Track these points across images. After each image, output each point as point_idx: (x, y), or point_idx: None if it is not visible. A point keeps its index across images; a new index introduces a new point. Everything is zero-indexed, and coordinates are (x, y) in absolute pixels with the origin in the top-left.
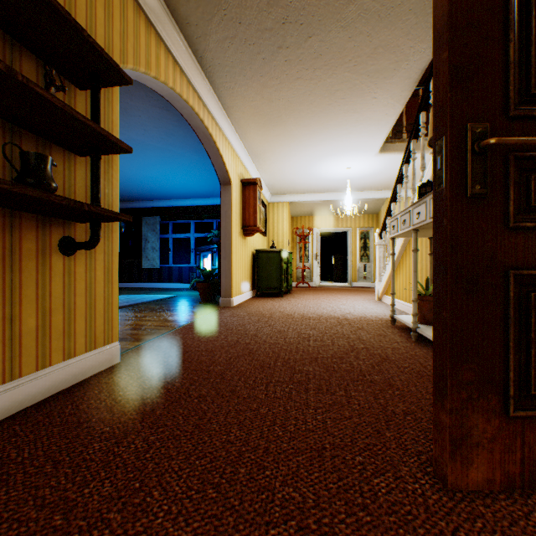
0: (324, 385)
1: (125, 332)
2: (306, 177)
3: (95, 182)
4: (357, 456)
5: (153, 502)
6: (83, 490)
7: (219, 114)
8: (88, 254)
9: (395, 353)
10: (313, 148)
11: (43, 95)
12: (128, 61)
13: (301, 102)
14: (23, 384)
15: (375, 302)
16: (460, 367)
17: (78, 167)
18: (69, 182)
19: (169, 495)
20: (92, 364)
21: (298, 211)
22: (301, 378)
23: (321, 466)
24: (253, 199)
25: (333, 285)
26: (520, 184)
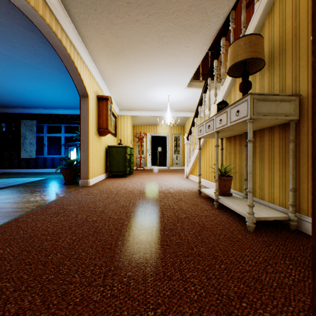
0: (161, 267)
1: None
2: (143, 100)
3: None
4: None
5: None
6: None
7: (76, 40)
8: None
9: (208, 220)
10: (147, 79)
11: None
12: None
13: (139, 42)
14: None
15: (185, 179)
16: None
17: None
18: None
19: None
20: None
21: (137, 122)
22: (140, 259)
23: None
24: (105, 110)
25: (159, 168)
26: None
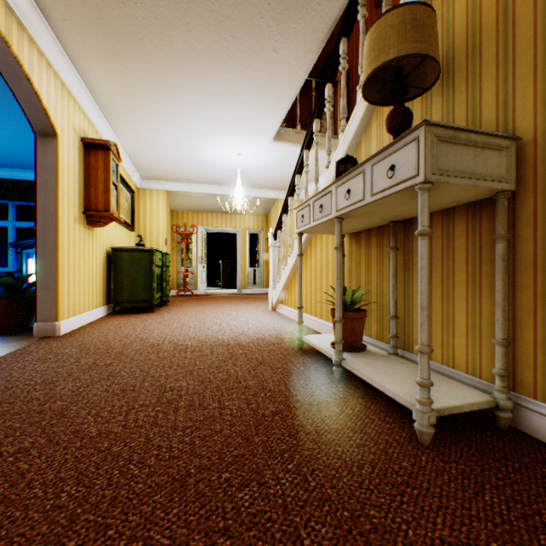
0: None
1: None
2: (188, 160)
3: None
4: None
5: None
6: None
7: None
8: None
9: (327, 417)
10: (196, 115)
11: None
12: None
13: (174, 22)
14: None
15: (270, 313)
16: None
17: None
18: None
19: None
20: None
21: (180, 204)
22: None
23: None
24: (104, 171)
25: (221, 292)
26: None
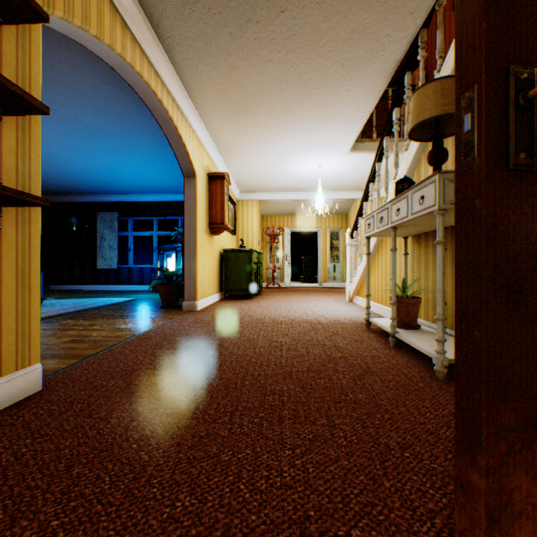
0: (302, 411)
1: (61, 345)
2: (277, 175)
3: None
4: (353, 530)
5: None
6: None
7: (181, 96)
8: None
9: (376, 362)
10: (284, 143)
11: None
12: (56, 6)
13: (273, 90)
14: None
15: (347, 303)
16: (498, 407)
17: None
18: None
19: None
20: None
21: (268, 210)
22: (274, 401)
23: None
24: (220, 195)
25: (304, 285)
26: None
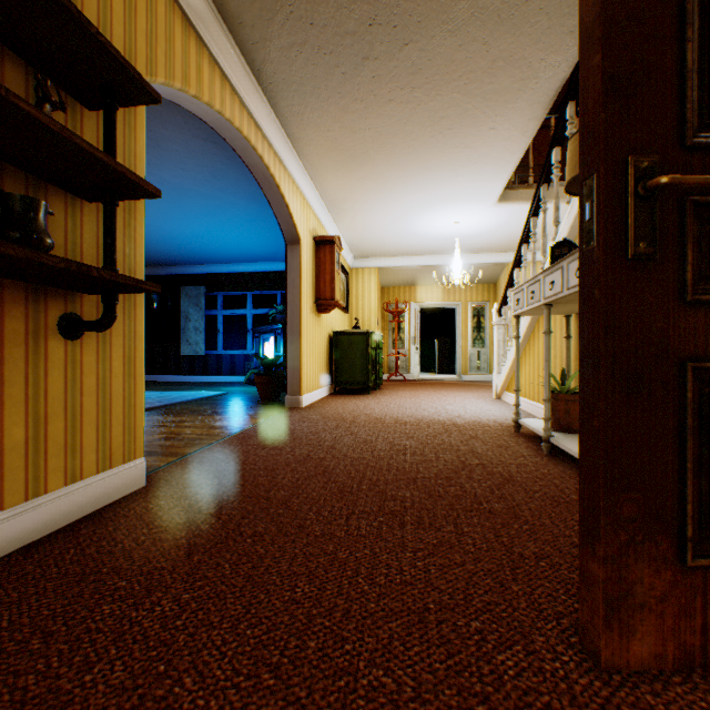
0: (426, 517)
1: (155, 443)
2: (401, 235)
3: (110, 238)
4: (473, 621)
5: (184, 694)
6: (83, 677)
7: (283, 148)
8: (100, 337)
9: (521, 471)
10: (410, 196)
11: (31, 113)
12: (158, 73)
13: (395, 133)
14: (5, 520)
15: (493, 401)
16: (618, 497)
17: (86, 216)
18: (73, 237)
19: (207, 683)
20: (106, 490)
21: (390, 280)
22: (395, 507)
23: (423, 636)
24: (330, 264)
25: (437, 378)
26: (701, 241)
